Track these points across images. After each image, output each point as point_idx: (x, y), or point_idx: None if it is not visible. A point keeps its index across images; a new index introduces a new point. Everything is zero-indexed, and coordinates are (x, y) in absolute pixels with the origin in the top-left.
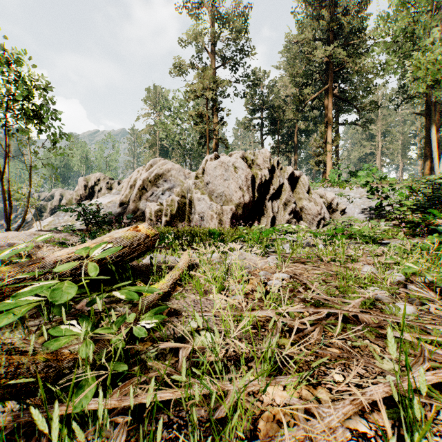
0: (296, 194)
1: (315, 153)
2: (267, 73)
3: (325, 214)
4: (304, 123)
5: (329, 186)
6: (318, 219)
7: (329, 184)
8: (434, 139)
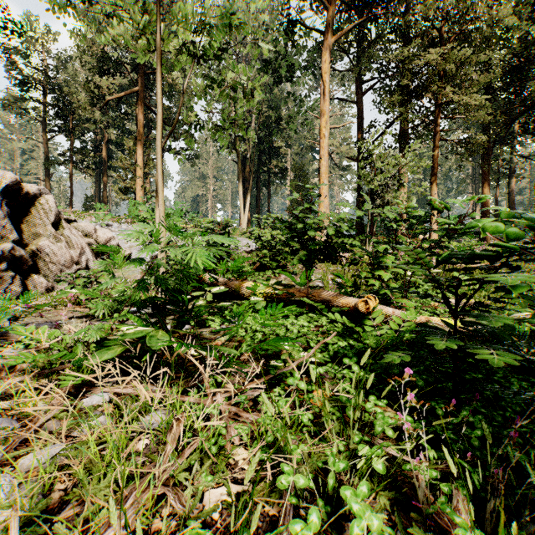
0: (30, 226)
1: (120, 175)
2: (53, 34)
3: (90, 263)
4: (119, 135)
5: (129, 222)
6: (73, 272)
7: (130, 220)
8: (241, 187)
